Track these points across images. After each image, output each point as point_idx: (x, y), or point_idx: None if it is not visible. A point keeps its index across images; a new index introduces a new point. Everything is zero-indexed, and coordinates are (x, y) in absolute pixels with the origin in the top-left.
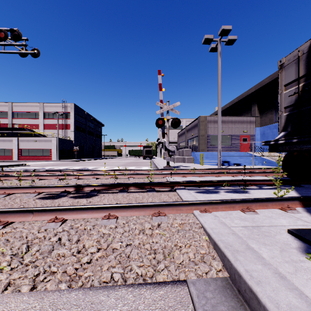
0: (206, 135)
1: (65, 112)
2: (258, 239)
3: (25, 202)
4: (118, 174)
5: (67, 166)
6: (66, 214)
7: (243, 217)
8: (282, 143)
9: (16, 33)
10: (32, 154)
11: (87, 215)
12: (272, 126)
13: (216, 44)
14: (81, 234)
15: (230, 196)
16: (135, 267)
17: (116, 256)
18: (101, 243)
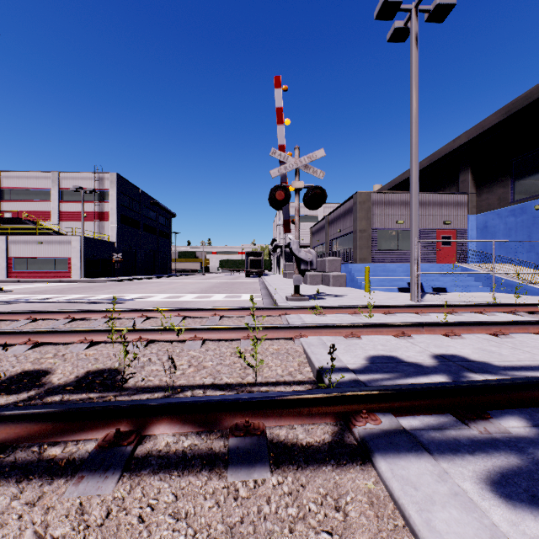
0: (370, 231)
1: (101, 189)
2: None
3: None
4: (158, 328)
5: (84, 294)
6: None
7: None
8: None
9: None
10: (35, 268)
11: None
12: (506, 211)
13: (406, 21)
14: None
15: None
16: None
17: None
18: None
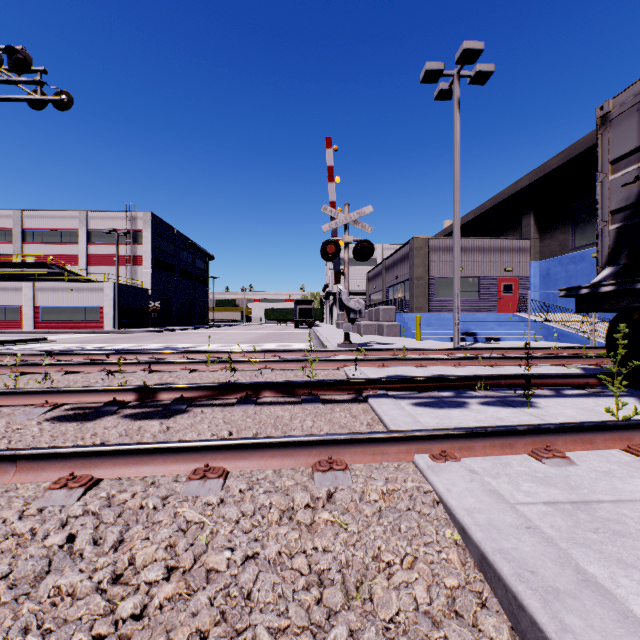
0: (427, 278)
1: (133, 230)
2: (600, 545)
3: (15, 429)
4: (238, 360)
5: (133, 344)
6: (99, 466)
7: (541, 475)
8: (608, 292)
9: (19, 57)
10: (64, 318)
11: (151, 467)
12: (567, 259)
13: (450, 83)
14: (129, 526)
15: (494, 414)
16: (266, 635)
17: (215, 598)
18: (178, 554)
